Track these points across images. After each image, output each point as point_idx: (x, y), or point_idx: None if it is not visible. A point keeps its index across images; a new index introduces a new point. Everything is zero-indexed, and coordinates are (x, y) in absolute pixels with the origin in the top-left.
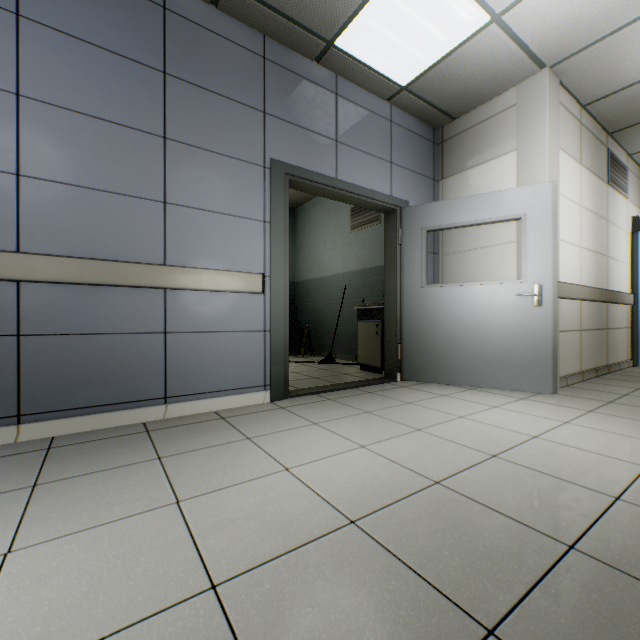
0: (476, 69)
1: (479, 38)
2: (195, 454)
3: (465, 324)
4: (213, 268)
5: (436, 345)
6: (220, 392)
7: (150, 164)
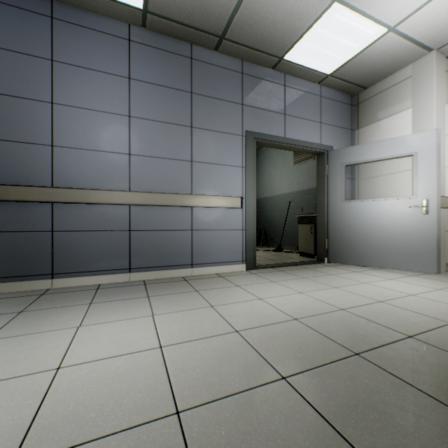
0: (380, 58)
1: (380, 41)
2: (213, 290)
3: (372, 226)
4: (215, 195)
5: (352, 240)
6: (219, 263)
7: (185, 142)
